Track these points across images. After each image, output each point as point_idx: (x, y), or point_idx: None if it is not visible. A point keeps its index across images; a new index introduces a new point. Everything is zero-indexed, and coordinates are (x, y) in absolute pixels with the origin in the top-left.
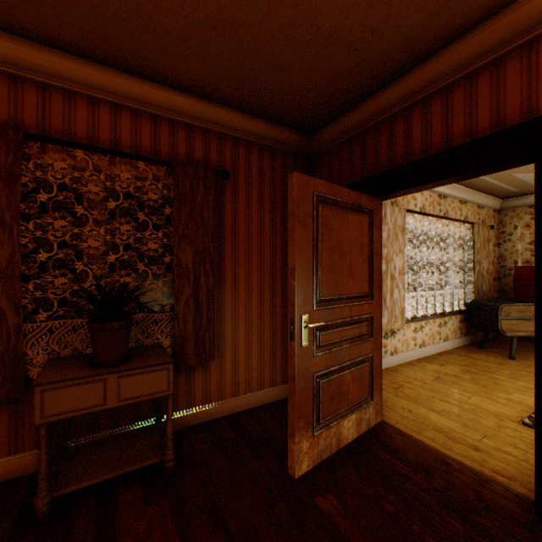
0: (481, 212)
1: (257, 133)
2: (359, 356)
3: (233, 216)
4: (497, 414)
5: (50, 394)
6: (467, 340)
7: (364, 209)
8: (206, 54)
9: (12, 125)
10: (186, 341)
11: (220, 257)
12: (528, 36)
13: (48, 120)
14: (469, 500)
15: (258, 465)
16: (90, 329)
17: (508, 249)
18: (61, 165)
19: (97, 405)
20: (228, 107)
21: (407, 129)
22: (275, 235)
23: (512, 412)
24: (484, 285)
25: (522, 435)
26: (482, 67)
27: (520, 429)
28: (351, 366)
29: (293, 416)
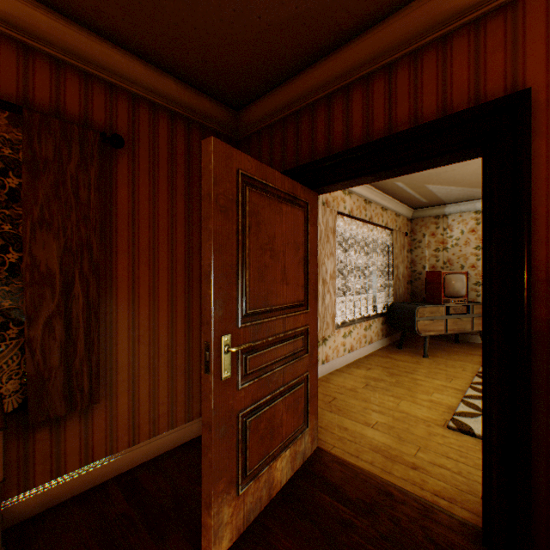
0: (398, 219)
1: (166, 94)
2: (294, 378)
3: (131, 200)
4: (425, 420)
5: None
6: (387, 340)
7: (300, 202)
8: None
9: None
10: (48, 381)
11: (110, 256)
12: (477, 12)
13: None
14: (419, 544)
15: None
16: None
17: (418, 255)
18: None
19: None
20: (121, 47)
21: (347, 112)
22: (192, 230)
23: (437, 415)
24: (401, 288)
25: (451, 441)
26: (428, 45)
27: (447, 435)
28: (285, 391)
29: (209, 478)
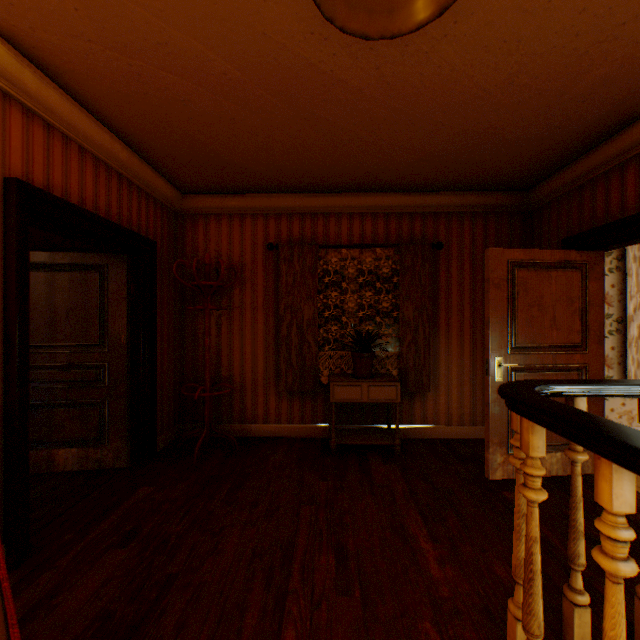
0: None
1: (467, 204)
2: None
3: (445, 277)
4: None
5: (336, 387)
6: None
7: (574, 264)
8: (421, 172)
9: (312, 241)
10: (408, 374)
11: (434, 311)
12: None
13: (328, 234)
14: None
15: (460, 466)
16: (352, 356)
17: None
18: (333, 259)
19: (357, 399)
20: (440, 191)
21: (621, 185)
22: None
23: None
24: None
25: None
26: None
27: None
28: None
29: (487, 432)
